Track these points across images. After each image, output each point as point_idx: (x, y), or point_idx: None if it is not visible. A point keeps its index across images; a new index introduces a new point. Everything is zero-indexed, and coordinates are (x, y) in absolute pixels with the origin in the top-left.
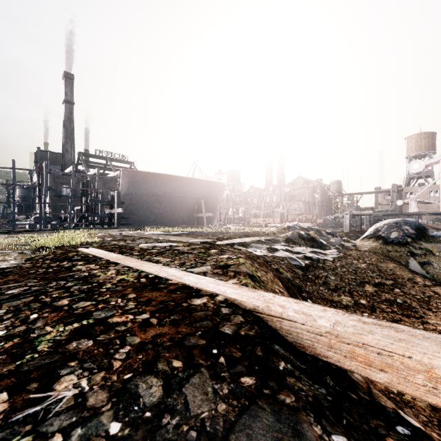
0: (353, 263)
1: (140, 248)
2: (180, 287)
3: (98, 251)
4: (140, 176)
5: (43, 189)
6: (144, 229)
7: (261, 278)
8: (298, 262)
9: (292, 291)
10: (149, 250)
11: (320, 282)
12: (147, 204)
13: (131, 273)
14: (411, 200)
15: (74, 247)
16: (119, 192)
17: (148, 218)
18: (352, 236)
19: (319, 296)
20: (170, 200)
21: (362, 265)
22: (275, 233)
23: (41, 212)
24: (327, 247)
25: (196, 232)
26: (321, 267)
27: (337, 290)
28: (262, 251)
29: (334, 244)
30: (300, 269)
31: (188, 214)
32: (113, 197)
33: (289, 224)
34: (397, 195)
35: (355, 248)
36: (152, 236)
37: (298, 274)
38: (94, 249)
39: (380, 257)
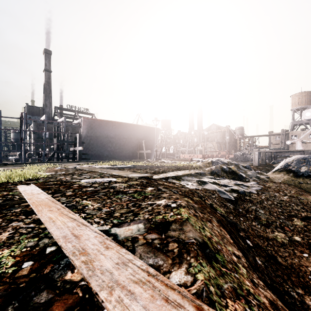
0: (275, 196)
1: (79, 185)
2: (73, 308)
3: (33, 189)
4: (97, 122)
5: (22, 132)
6: (98, 162)
7: (212, 240)
8: (227, 195)
9: (234, 235)
10: (86, 188)
11: (251, 216)
12: (102, 144)
13: (27, 240)
14: (297, 141)
15: (17, 183)
16: (80, 135)
17: (103, 154)
18: (262, 169)
19: (254, 233)
20: (119, 140)
21: (284, 198)
22: (201, 167)
23: (22, 150)
24: (247, 179)
25: (137, 166)
26: (248, 200)
27: (269, 225)
28: (193, 183)
29: (251, 177)
30: (230, 202)
31: (132, 151)
32: (76, 138)
33: (212, 159)
34: (285, 137)
35: (269, 180)
36: (99, 170)
37: (230, 208)
38: (32, 187)
39: (297, 189)
